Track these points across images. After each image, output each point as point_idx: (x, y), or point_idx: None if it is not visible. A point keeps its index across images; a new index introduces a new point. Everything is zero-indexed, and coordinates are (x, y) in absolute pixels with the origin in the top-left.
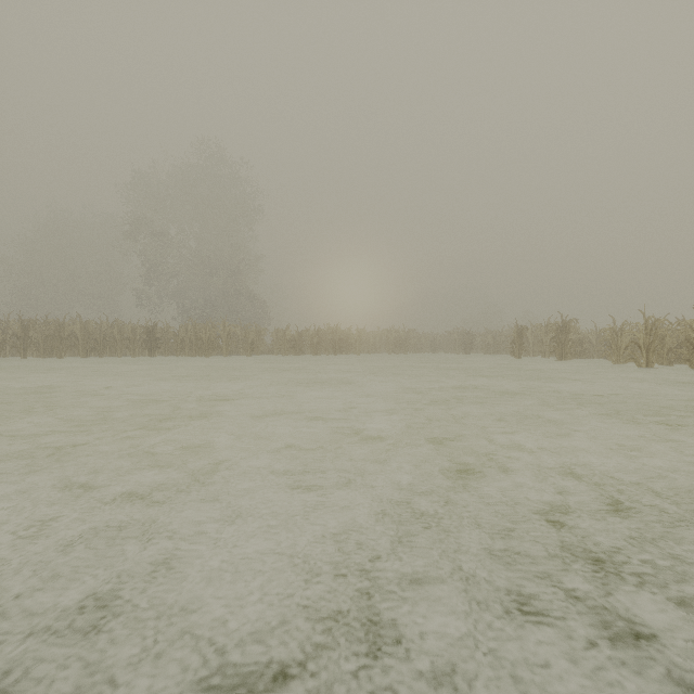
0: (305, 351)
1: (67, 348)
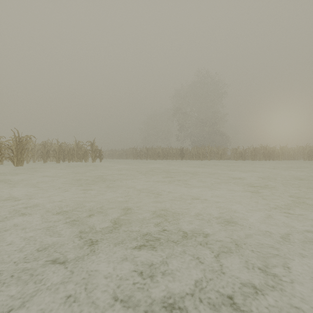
0: (248, 158)
1: (157, 157)
